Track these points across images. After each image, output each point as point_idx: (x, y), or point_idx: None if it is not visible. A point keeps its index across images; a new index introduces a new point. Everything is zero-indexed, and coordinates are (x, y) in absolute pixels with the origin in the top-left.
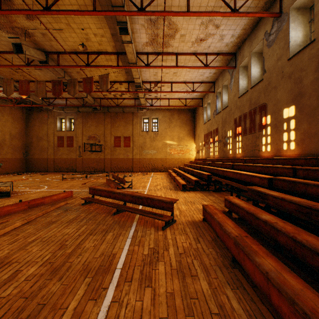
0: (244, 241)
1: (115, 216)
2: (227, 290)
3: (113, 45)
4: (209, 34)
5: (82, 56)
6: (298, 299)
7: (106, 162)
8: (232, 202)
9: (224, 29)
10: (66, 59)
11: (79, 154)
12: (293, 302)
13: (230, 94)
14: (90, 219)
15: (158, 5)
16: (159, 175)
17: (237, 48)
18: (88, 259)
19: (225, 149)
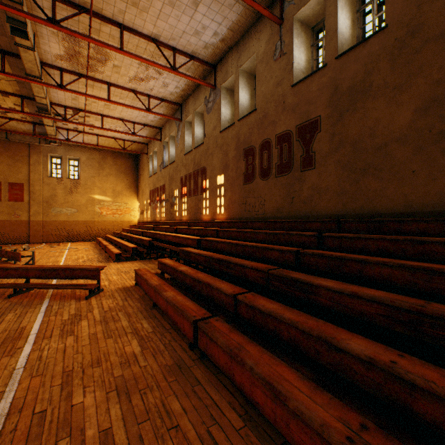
0: (161, 286)
1: (13, 298)
2: (143, 321)
3: None
4: (150, 76)
5: None
6: (177, 303)
7: None
8: (163, 262)
9: (167, 78)
10: None
11: None
12: (174, 305)
13: (177, 148)
14: None
15: (81, 22)
16: (82, 246)
17: (183, 100)
18: None
19: (172, 210)
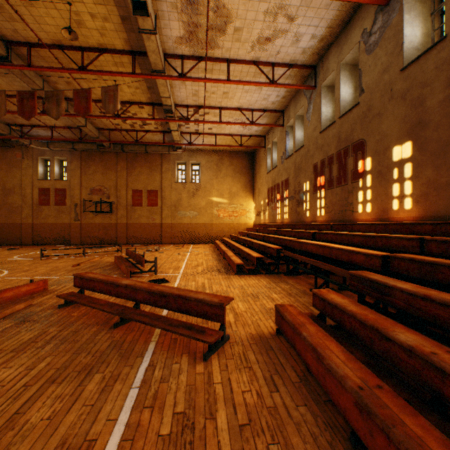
0: (382, 404)
1: (117, 330)
2: None
3: (125, 38)
4: (278, 31)
5: (74, 54)
6: None
7: (119, 229)
8: (328, 300)
9: (301, 24)
10: (44, 58)
11: (75, 216)
12: None
13: (306, 128)
14: (64, 339)
15: None
16: (202, 249)
17: (318, 57)
18: None
19: (300, 209)
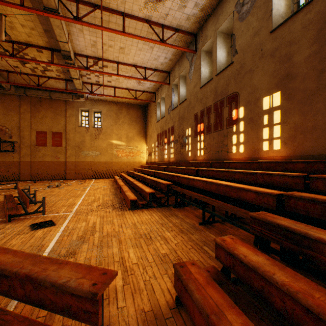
0: None
1: None
2: None
3: None
4: None
5: None
6: None
7: (22, 167)
8: (241, 259)
9: None
10: None
11: None
12: None
13: (189, 85)
14: None
15: None
16: (102, 183)
17: (199, 26)
18: None
19: (183, 150)
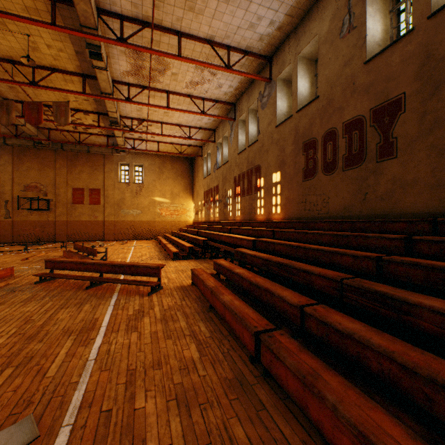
0: (218, 289)
1: (90, 290)
2: (200, 323)
3: (77, 64)
4: (205, 79)
5: (23, 68)
6: (235, 309)
7: (58, 227)
8: (218, 263)
9: (221, 78)
10: None
11: (6, 213)
12: (232, 311)
13: (230, 148)
14: (55, 295)
15: (144, 37)
16: (145, 244)
17: (236, 99)
18: (67, 325)
19: (226, 210)
